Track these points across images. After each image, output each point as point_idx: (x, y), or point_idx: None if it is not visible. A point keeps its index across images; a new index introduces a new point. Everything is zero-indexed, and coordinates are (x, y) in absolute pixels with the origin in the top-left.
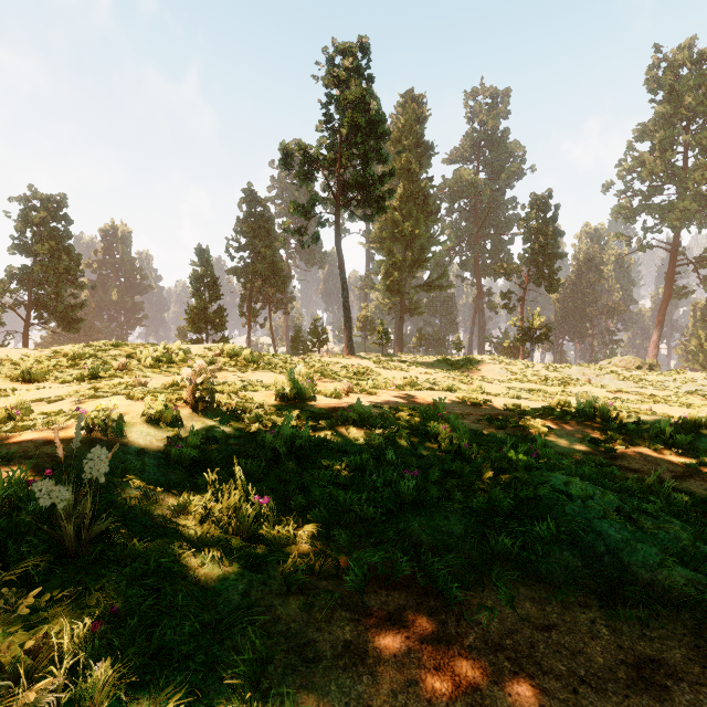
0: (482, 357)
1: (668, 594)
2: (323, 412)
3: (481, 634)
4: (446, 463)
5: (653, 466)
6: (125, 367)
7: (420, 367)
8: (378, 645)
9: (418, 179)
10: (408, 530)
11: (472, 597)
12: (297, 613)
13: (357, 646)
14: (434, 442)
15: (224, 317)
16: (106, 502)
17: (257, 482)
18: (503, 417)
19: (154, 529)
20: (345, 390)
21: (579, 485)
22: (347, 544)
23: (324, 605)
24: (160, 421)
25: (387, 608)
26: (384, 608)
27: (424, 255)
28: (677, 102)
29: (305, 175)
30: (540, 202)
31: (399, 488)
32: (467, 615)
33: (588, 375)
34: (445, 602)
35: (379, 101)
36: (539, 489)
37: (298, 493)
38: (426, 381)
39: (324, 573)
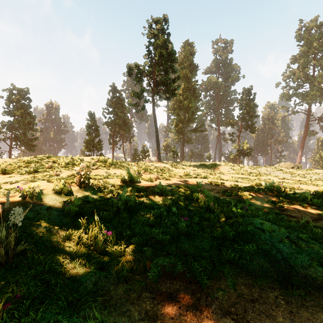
0: (220, 163)
1: (314, 282)
2: (143, 188)
3: (218, 305)
4: (202, 213)
5: (304, 215)
6: (51, 167)
7: (191, 167)
8: (163, 312)
9: (190, 81)
10: (182, 248)
11: (214, 283)
12: (122, 294)
13: (152, 313)
14: (196, 203)
15: (101, 144)
16: (26, 234)
17: (108, 223)
18: (230, 190)
19: (51, 248)
20: (155, 178)
21: (267, 224)
22: (151, 255)
23: (136, 289)
24: (61, 193)
25: (169, 290)
26: (168, 290)
27: (194, 116)
28: (310, 45)
29: (138, 78)
30: (247, 91)
31: (178, 226)
32: (211, 294)
33: (269, 171)
34: (200, 287)
35: (172, 44)
36: (248, 227)
37: (128, 228)
38: (194, 174)
39: (138, 271)
